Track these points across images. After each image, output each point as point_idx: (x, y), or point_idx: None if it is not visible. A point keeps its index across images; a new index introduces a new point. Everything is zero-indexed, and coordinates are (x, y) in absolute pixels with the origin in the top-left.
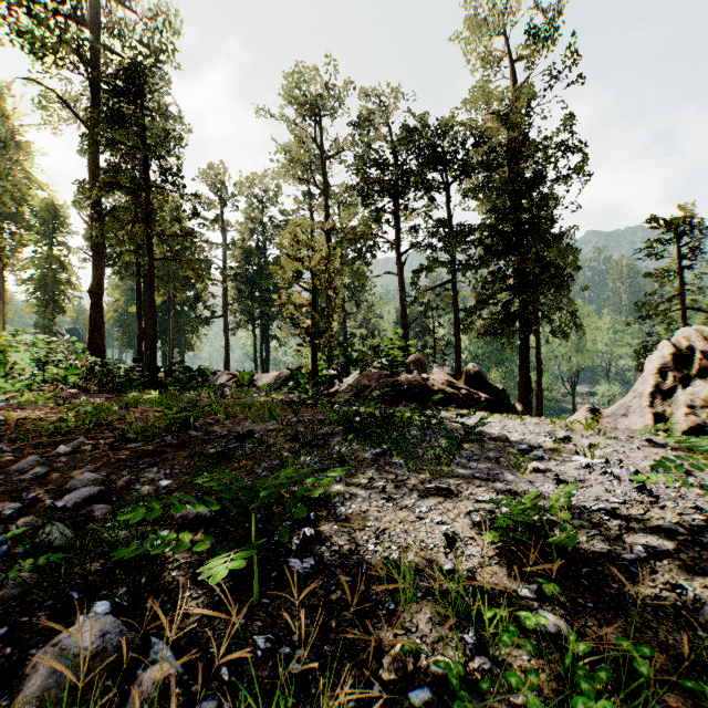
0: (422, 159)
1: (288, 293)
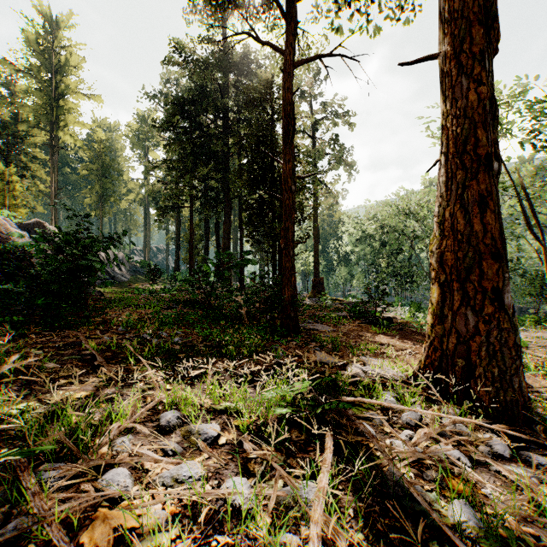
0: None
1: None
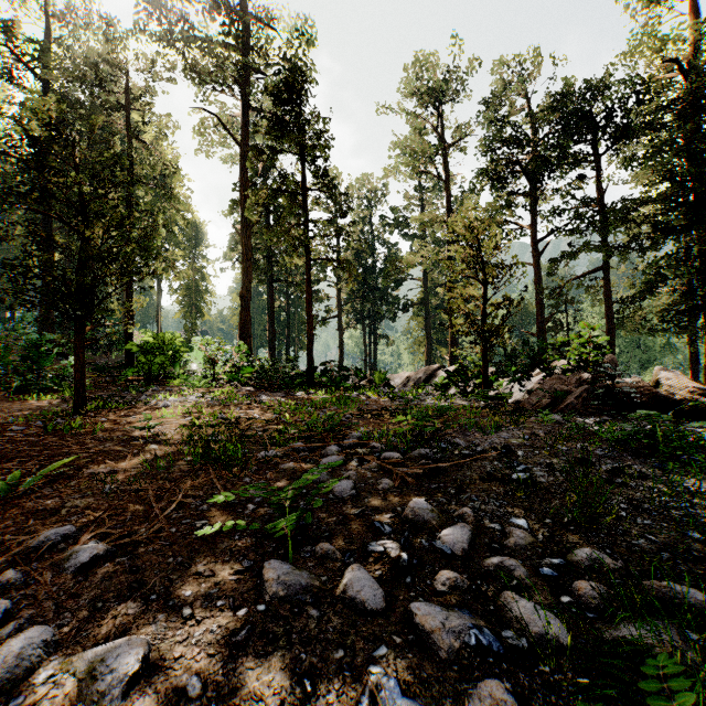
0: (562, 132)
1: (459, 287)
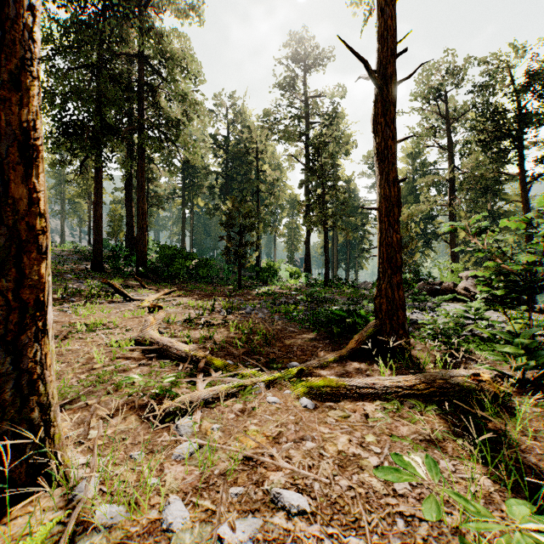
0: None
1: None
